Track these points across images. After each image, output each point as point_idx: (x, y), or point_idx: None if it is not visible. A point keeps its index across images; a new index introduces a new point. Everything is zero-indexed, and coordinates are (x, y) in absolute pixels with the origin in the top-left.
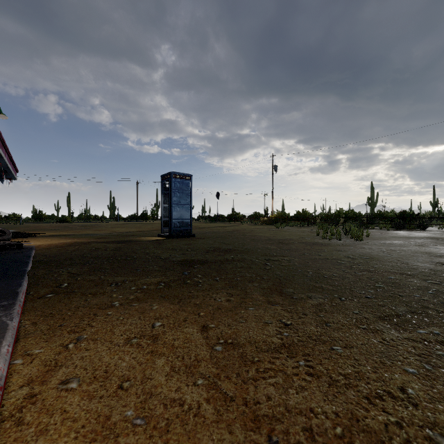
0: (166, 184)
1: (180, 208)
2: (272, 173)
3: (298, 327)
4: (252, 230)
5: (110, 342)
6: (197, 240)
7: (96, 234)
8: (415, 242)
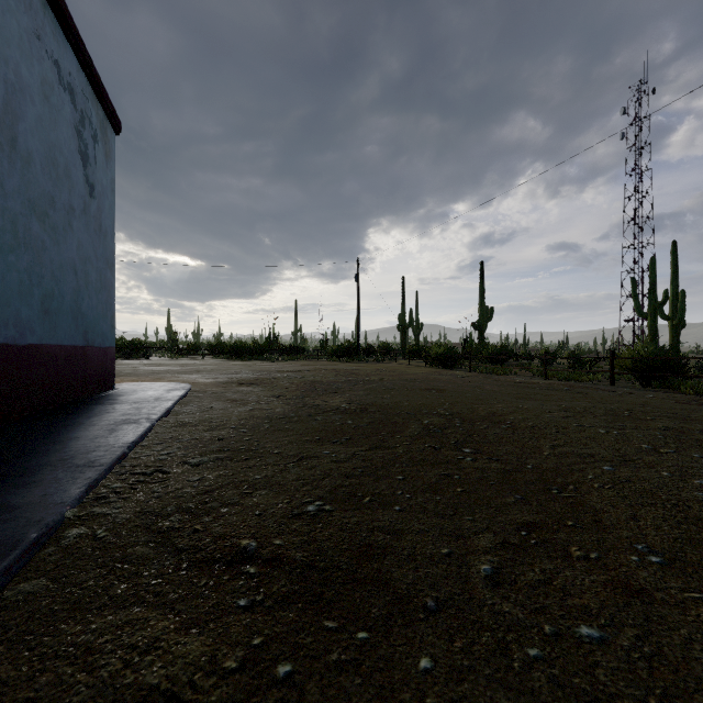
0: None
1: None
2: None
3: None
4: None
5: None
6: None
7: None
8: (133, 366)
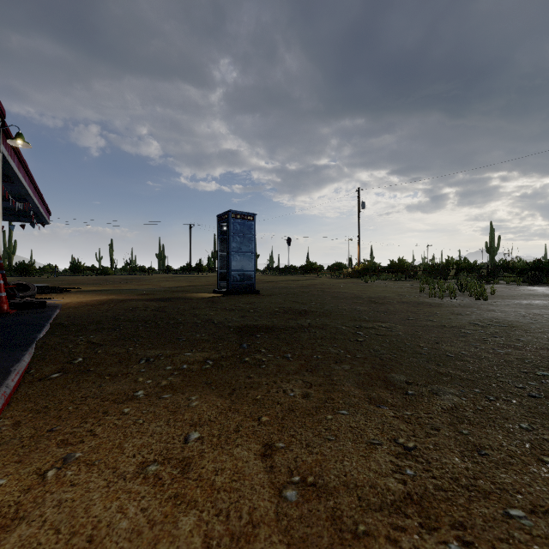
0: (223, 226)
1: (240, 257)
2: (359, 211)
3: (430, 456)
4: (332, 285)
5: (113, 470)
6: (262, 297)
7: (139, 290)
8: None
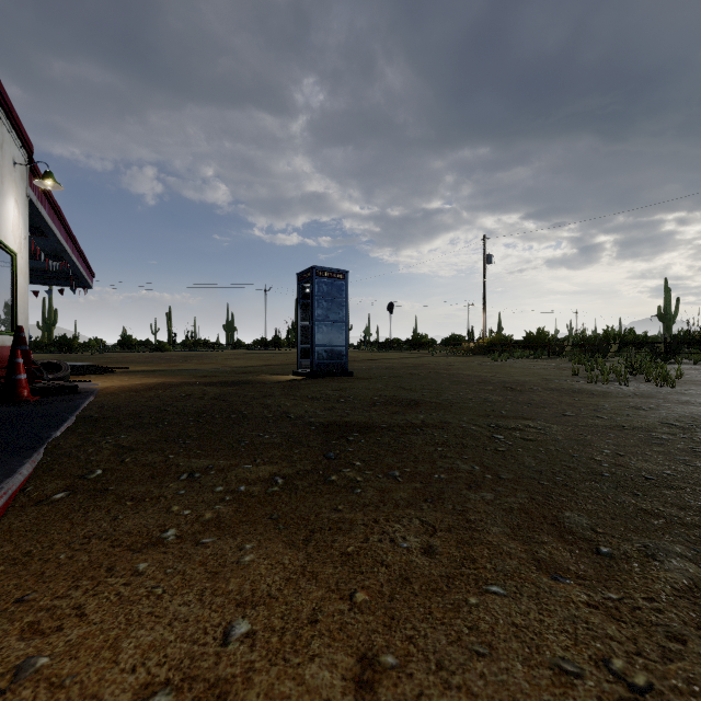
0: (305, 287)
1: (327, 327)
2: (484, 267)
3: None
4: (450, 365)
5: None
6: (356, 382)
7: (199, 370)
8: None
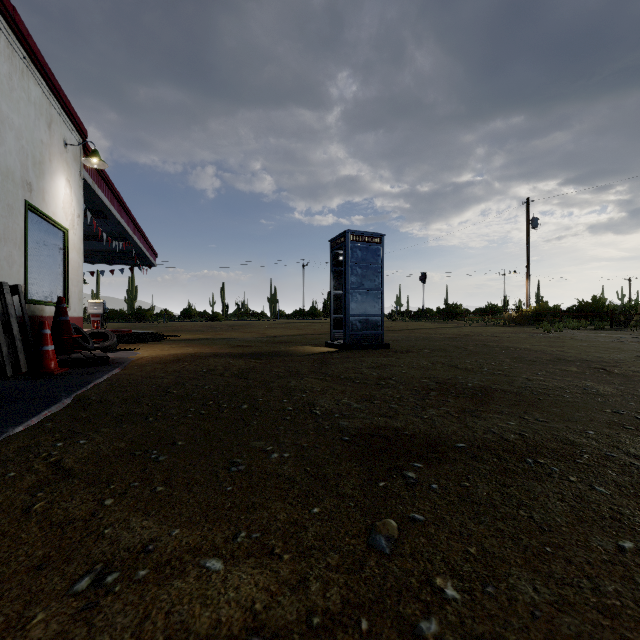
0: (338, 254)
1: (362, 296)
2: (528, 232)
3: None
4: (495, 336)
5: None
6: (395, 356)
7: (238, 339)
8: None
